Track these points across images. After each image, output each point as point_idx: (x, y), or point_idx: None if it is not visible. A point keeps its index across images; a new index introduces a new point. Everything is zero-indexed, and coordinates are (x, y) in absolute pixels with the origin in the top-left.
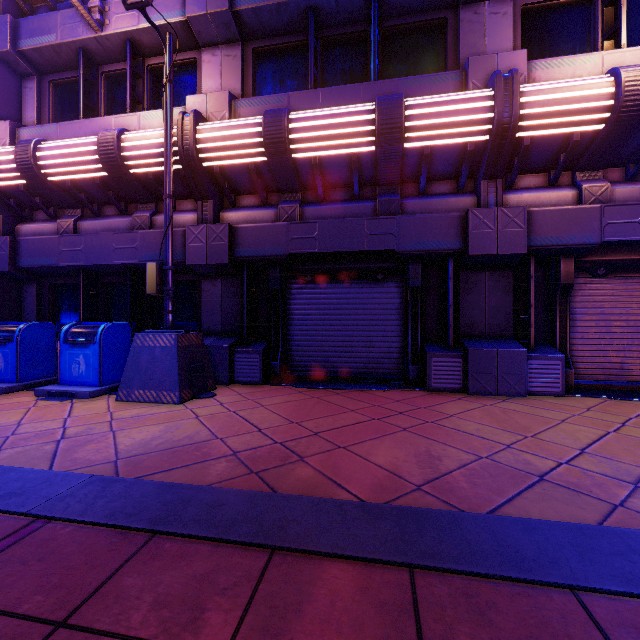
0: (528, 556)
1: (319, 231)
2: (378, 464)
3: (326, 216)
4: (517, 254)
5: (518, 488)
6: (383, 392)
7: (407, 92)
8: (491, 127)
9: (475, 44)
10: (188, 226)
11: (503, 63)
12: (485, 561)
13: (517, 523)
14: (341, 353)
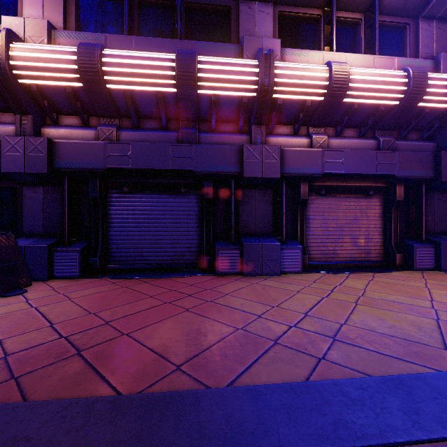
0: (248, 429)
1: (132, 151)
2: (151, 348)
3: (139, 140)
4: (274, 178)
5: (257, 354)
6: (183, 278)
7: (201, 53)
8: (257, 87)
9: (249, 30)
10: (4, 136)
11: (266, 45)
12: (209, 446)
13: (248, 392)
14: (153, 249)
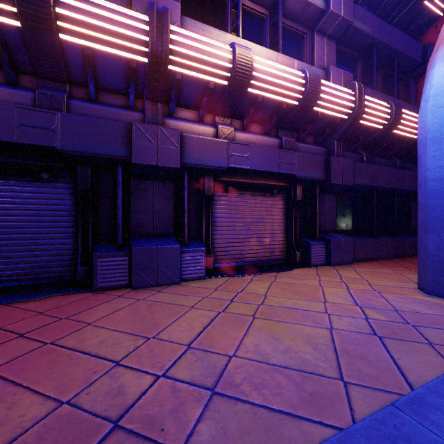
0: None
1: None
2: None
3: None
4: (173, 168)
5: None
6: (36, 302)
7: None
8: (148, 50)
9: None
10: None
11: (162, 5)
12: None
13: None
14: None
